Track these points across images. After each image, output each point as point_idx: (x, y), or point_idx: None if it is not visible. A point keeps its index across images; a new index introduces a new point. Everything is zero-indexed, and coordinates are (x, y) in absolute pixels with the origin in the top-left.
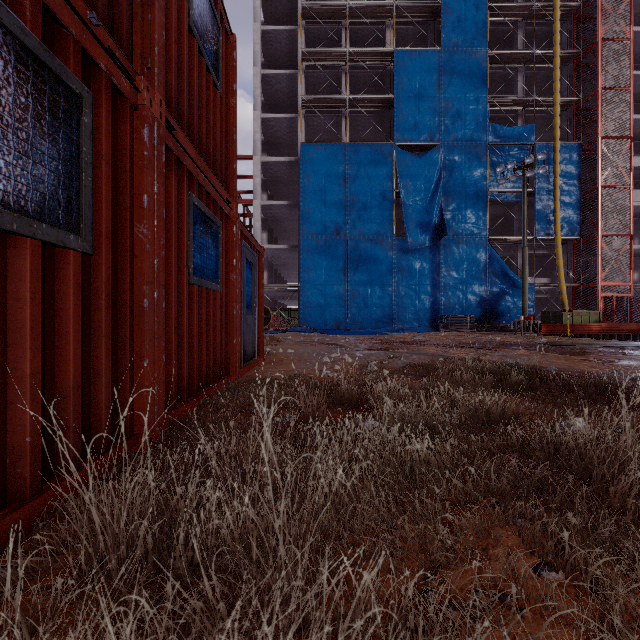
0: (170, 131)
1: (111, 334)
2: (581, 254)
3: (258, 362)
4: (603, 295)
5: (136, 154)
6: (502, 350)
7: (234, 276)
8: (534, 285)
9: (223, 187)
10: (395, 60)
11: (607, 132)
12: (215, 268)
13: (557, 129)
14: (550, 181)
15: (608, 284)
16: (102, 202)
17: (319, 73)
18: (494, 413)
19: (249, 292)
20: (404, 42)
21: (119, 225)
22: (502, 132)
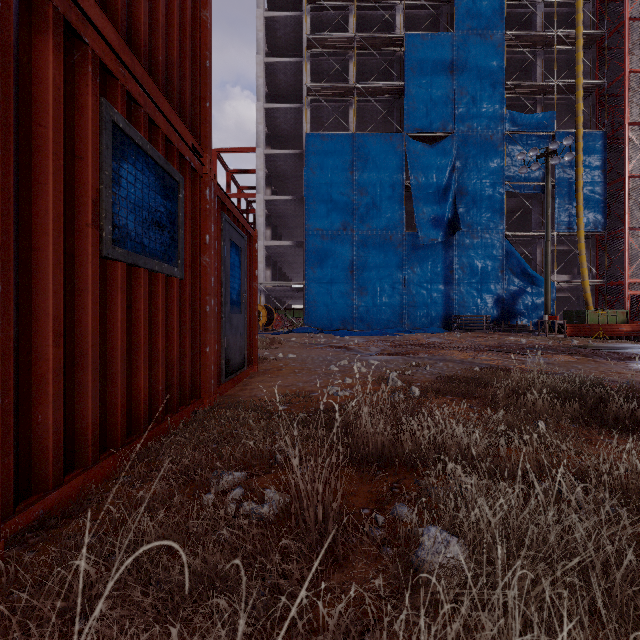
0: None
1: None
2: (605, 249)
3: (249, 372)
4: (630, 293)
5: None
6: (538, 355)
7: (207, 258)
8: (555, 283)
9: (186, 126)
10: (405, 45)
11: (633, 119)
12: (170, 242)
13: (580, 116)
14: (572, 171)
15: (636, 281)
16: None
17: (325, 61)
18: None
19: (236, 284)
20: (414, 27)
21: None
22: (520, 120)
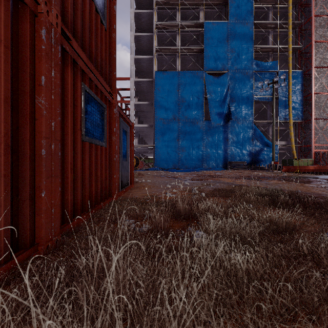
0: (66, 39)
1: (12, 174)
2: (303, 129)
3: (130, 187)
4: (315, 151)
5: (36, 47)
6: (265, 180)
7: (114, 138)
8: (278, 145)
9: (107, 84)
10: (204, 27)
11: (316, 65)
12: (102, 132)
13: (290, 63)
14: (286, 90)
15: (317, 145)
16: (1, 75)
17: (164, 34)
18: (280, 225)
19: (125, 148)
20: (209, 18)
21: (20, 95)
22: (261, 65)
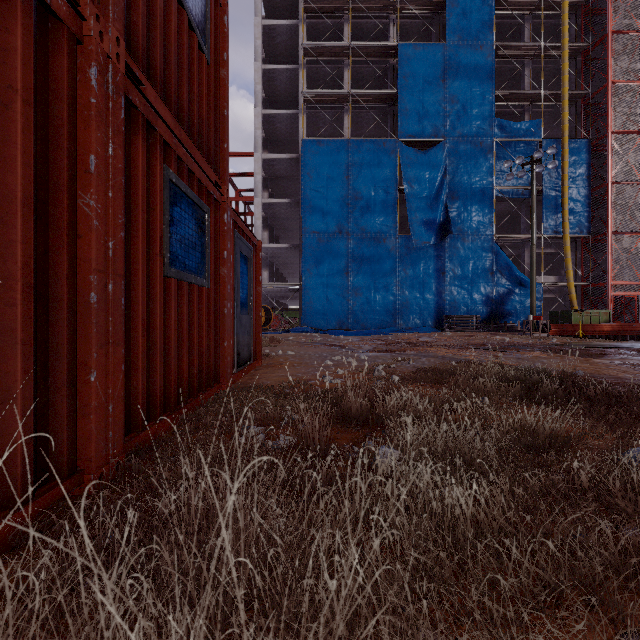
0: (135, 83)
1: (37, 339)
2: (590, 252)
3: (255, 366)
4: (613, 294)
5: (80, 101)
6: (515, 352)
7: (225, 270)
8: (542, 284)
9: (211, 167)
10: (399, 54)
11: (616, 127)
12: (201, 260)
13: (565, 124)
14: (558, 177)
15: (618, 283)
16: (17, 154)
17: (321, 68)
18: (540, 437)
19: (244, 289)
20: (408, 36)
21: (51, 192)
22: (509, 127)
